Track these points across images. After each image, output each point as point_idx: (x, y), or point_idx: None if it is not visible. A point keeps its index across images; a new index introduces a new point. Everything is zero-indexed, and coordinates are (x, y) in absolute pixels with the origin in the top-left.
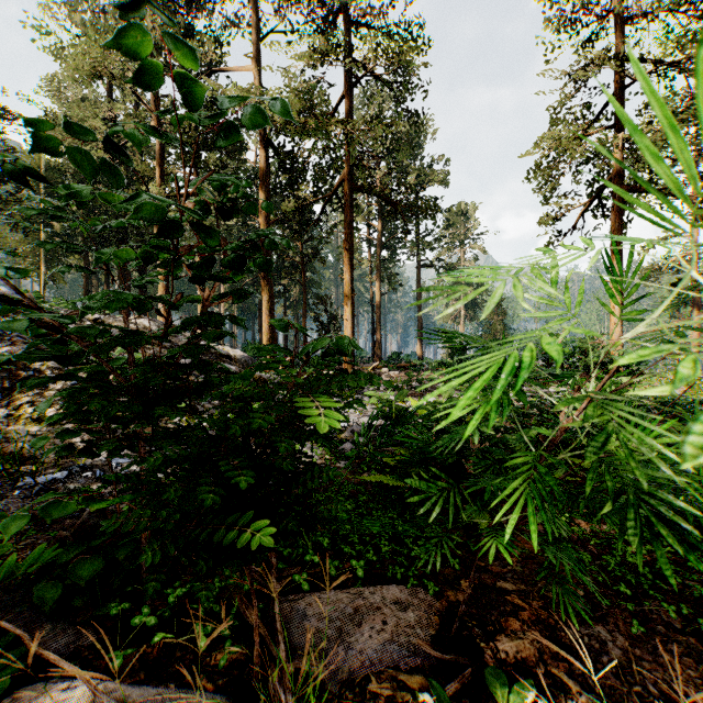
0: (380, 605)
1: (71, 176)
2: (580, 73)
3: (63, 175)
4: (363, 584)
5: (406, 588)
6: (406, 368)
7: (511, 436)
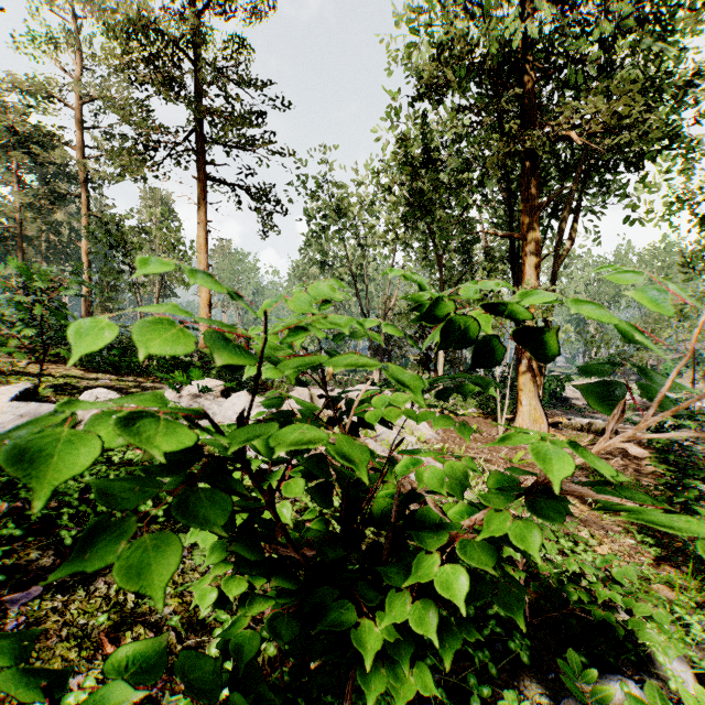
0: None
1: None
2: None
3: None
4: None
5: None
6: None
7: None
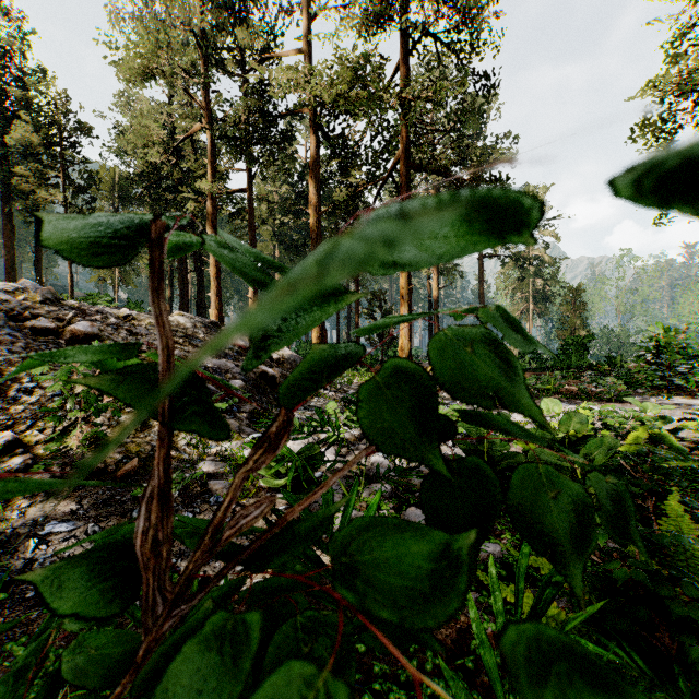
0: None
1: (136, 182)
2: None
3: (129, 182)
4: None
5: None
6: None
7: None
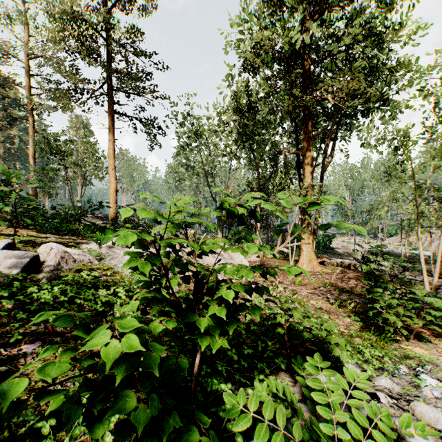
0: None
1: None
2: None
3: None
4: None
5: None
6: None
7: None
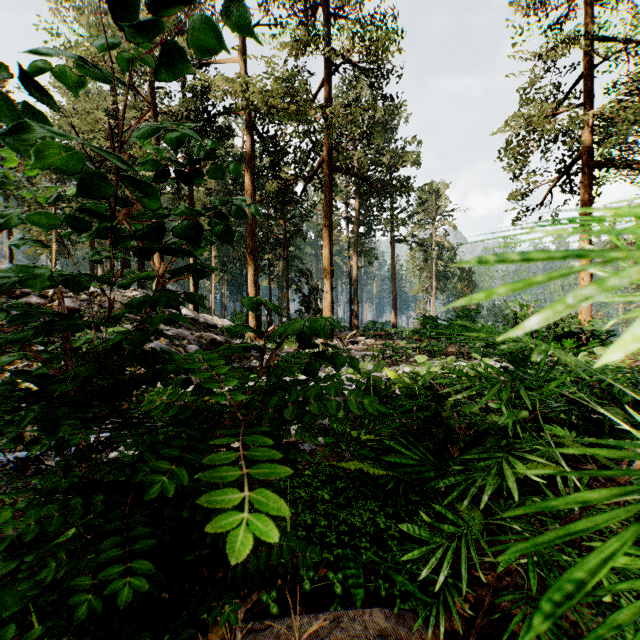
0: (362, 637)
1: None
2: (551, 53)
3: None
4: (341, 602)
5: (392, 612)
6: (382, 336)
7: (496, 416)
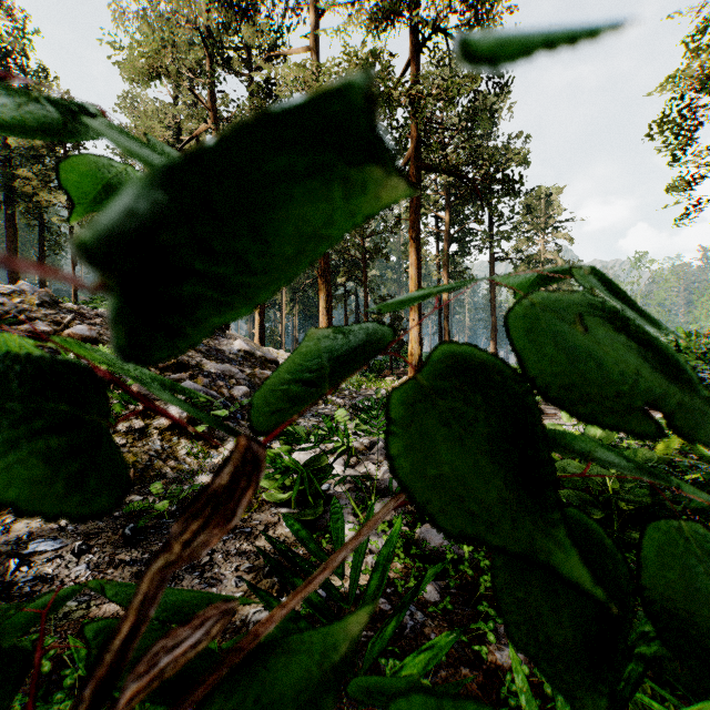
0: None
1: None
2: None
3: None
4: None
5: None
6: None
7: None
